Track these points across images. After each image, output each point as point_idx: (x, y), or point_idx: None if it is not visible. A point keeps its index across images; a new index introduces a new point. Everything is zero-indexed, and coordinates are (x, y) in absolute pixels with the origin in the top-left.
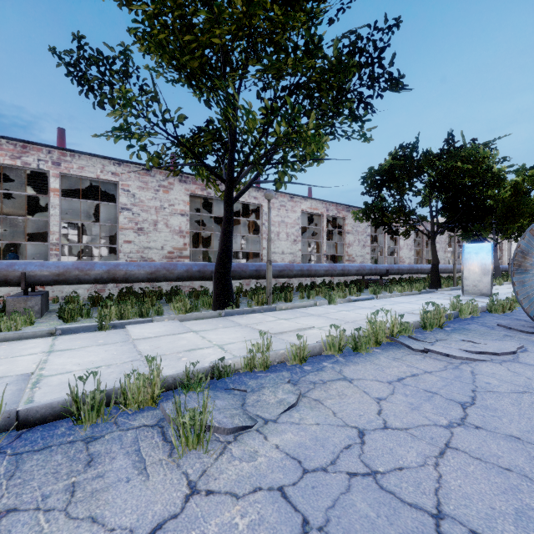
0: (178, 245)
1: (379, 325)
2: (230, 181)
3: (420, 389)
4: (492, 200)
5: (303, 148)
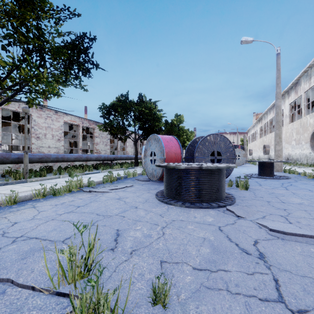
0: None
1: (70, 182)
2: None
3: (68, 205)
4: (156, 127)
5: (42, 87)
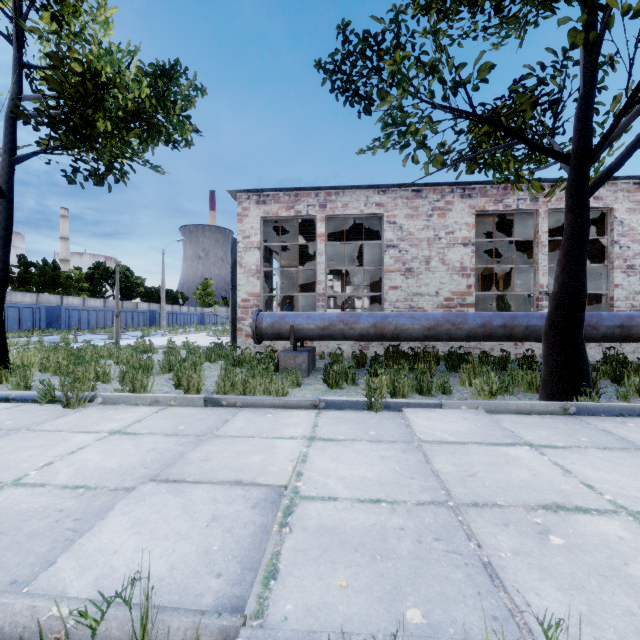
0: (459, 289)
1: None
2: (582, 154)
3: None
4: None
5: None
